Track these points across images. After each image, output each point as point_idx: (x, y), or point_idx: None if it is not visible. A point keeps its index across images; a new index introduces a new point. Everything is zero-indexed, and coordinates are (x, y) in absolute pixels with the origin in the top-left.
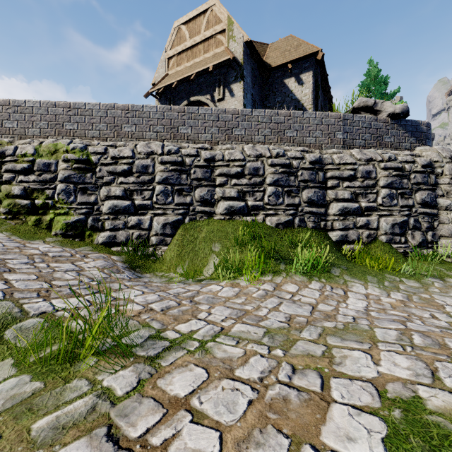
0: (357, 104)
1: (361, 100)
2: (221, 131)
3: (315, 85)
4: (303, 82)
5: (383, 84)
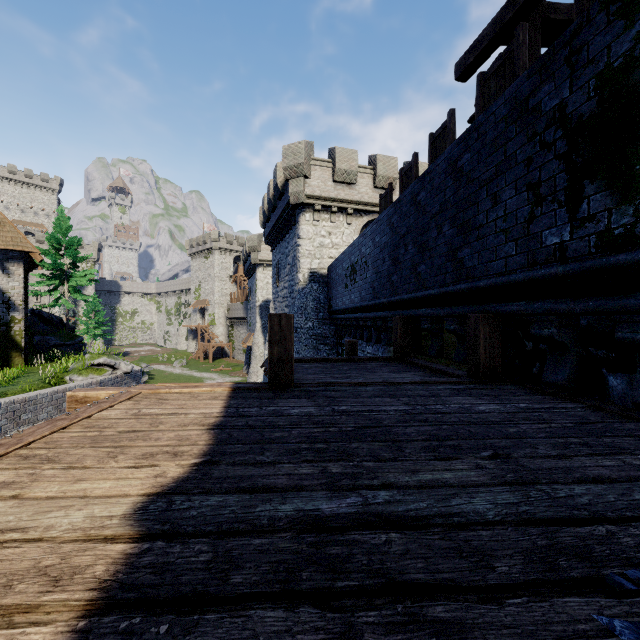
0: (103, 362)
1: (106, 360)
2: (10, 420)
3: (24, 275)
4: (10, 273)
5: (77, 244)
